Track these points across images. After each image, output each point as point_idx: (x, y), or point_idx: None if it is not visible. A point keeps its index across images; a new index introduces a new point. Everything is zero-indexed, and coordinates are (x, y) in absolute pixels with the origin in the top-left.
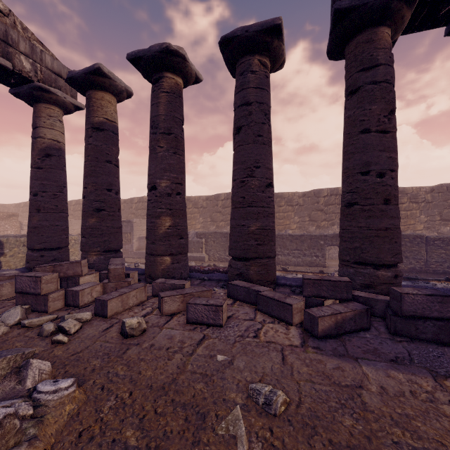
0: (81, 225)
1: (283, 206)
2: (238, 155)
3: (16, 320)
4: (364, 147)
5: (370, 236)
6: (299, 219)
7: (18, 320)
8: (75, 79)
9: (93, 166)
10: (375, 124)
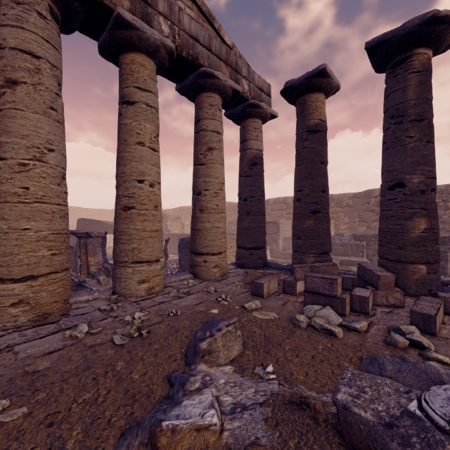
0: (295, 227)
1: None
2: None
3: (339, 322)
4: None
5: None
6: None
7: (340, 322)
8: (293, 87)
9: (309, 168)
10: None
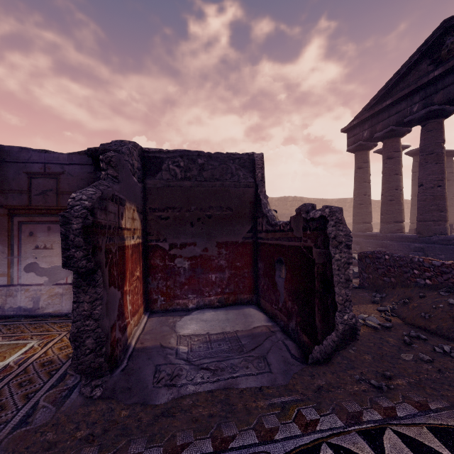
0: None
1: None
2: (449, 189)
3: None
4: None
5: None
6: None
7: None
8: None
9: None
10: None
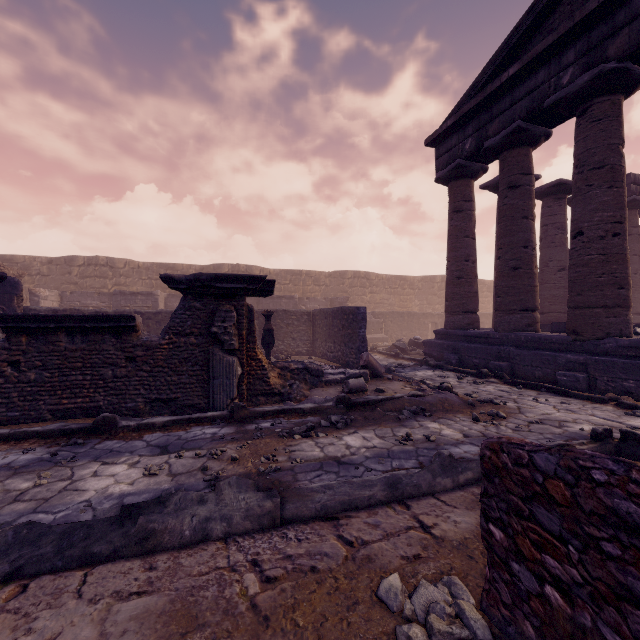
0: None
1: (406, 289)
2: None
3: None
4: (635, 262)
5: (639, 302)
6: (419, 302)
7: None
8: None
9: None
10: (638, 253)
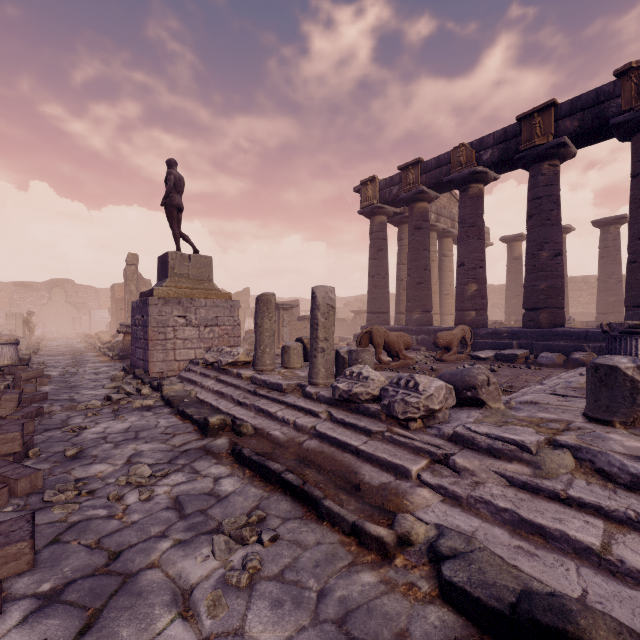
0: (507, 303)
1: None
2: (601, 269)
3: None
4: None
5: None
6: None
7: None
8: (506, 239)
9: (514, 276)
10: None
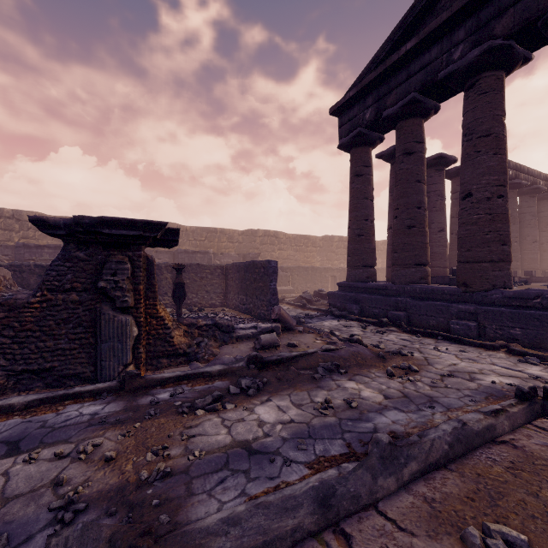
0: None
1: (309, 247)
2: None
3: None
4: None
5: None
6: (320, 258)
7: None
8: None
9: None
10: None
